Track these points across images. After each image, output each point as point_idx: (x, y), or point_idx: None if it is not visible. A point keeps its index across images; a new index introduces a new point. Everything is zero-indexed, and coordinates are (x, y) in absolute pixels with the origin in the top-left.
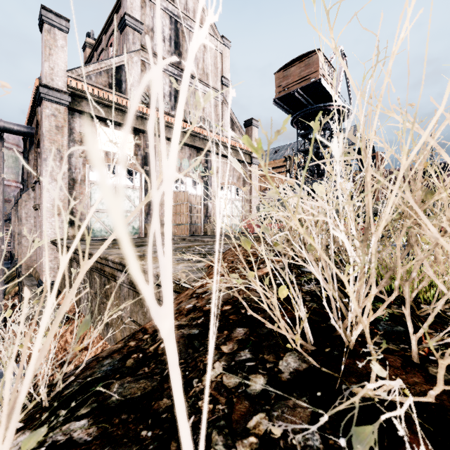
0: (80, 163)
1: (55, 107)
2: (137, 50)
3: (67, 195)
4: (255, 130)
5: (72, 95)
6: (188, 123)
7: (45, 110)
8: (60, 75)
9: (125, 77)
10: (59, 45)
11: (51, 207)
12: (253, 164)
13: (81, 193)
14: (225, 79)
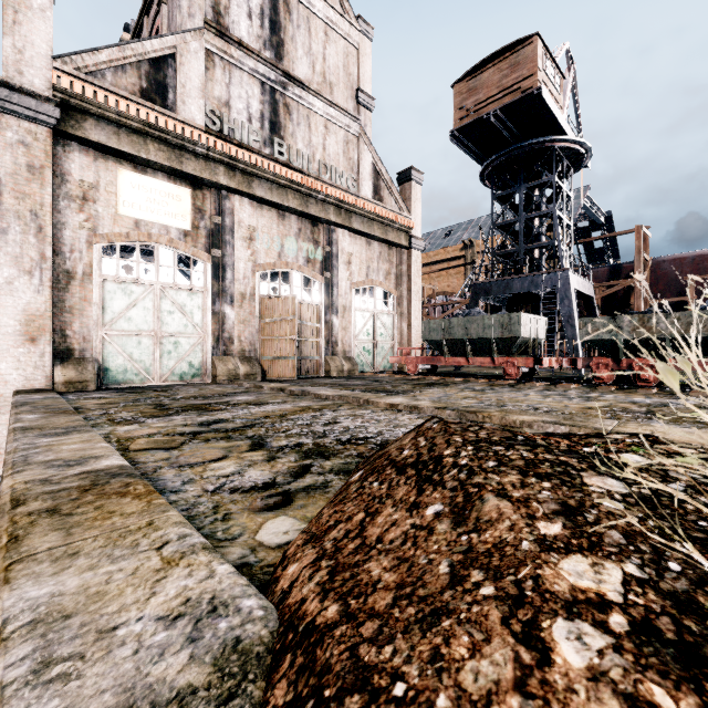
0: (82, 240)
1: (26, 127)
2: (197, 30)
3: (51, 303)
4: (417, 189)
5: (64, 107)
6: (295, 171)
7: (4, 132)
8: (37, 65)
9: (174, 79)
10: (35, 5)
11: (18, 325)
12: (413, 248)
13: (83, 299)
14: (363, 95)
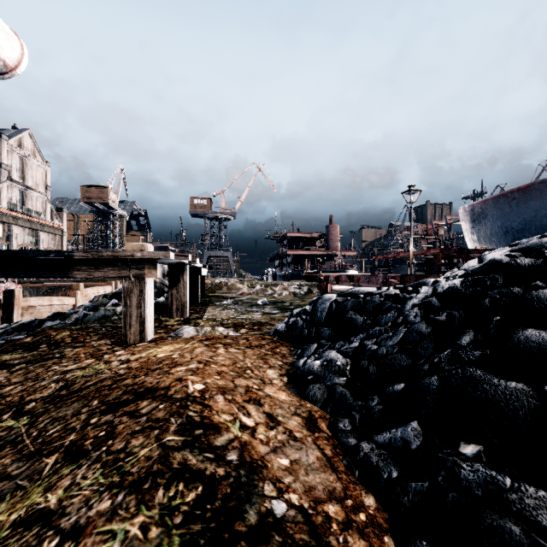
0: None
1: None
2: (6, 181)
3: None
4: (65, 214)
5: None
6: (29, 215)
7: None
8: None
9: None
10: None
11: None
12: (64, 236)
13: None
14: (48, 187)
